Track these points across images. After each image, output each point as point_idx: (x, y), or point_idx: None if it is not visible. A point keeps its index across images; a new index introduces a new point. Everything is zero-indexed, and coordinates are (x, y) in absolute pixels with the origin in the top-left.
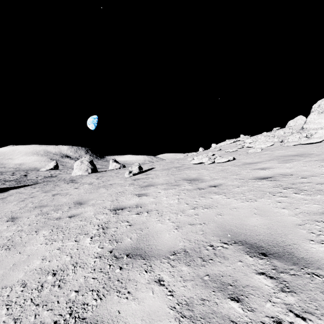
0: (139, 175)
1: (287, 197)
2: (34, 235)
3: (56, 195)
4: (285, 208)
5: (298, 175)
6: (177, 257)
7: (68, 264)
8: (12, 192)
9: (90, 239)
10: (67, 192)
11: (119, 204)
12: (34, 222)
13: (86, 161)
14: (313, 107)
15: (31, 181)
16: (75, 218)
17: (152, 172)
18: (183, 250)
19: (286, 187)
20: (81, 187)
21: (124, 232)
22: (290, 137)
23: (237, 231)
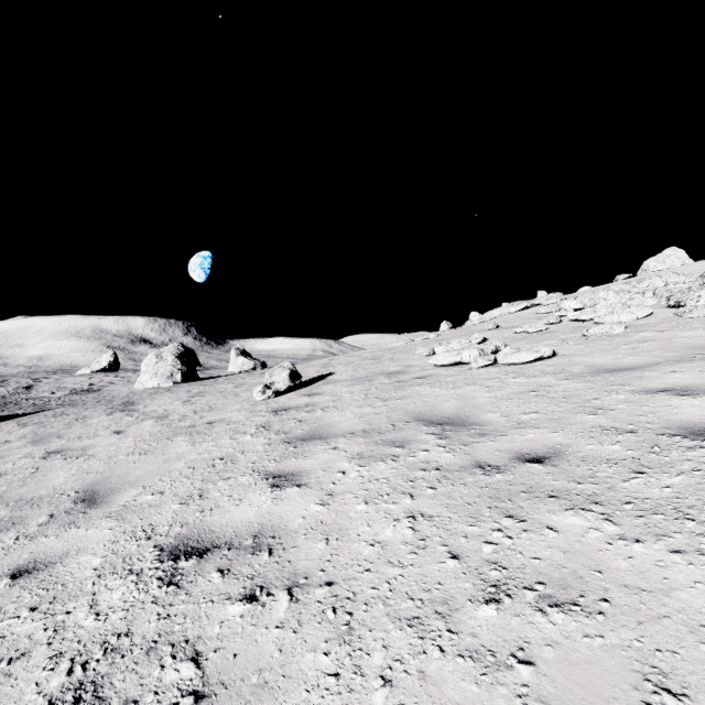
0: (290, 397)
1: None
2: None
3: (52, 457)
4: None
5: None
6: None
7: None
8: None
9: None
10: (86, 446)
11: (202, 520)
12: None
13: (169, 355)
14: None
15: (32, 403)
16: (25, 586)
17: (326, 389)
18: None
19: None
20: (132, 429)
21: None
22: (704, 293)
23: None
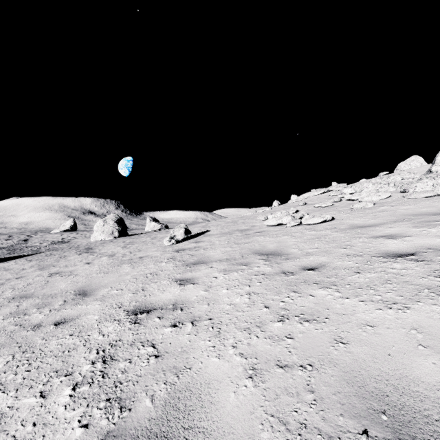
0: (185, 243)
1: None
2: None
3: (54, 275)
4: None
5: None
6: None
7: None
8: None
9: (71, 391)
10: (72, 270)
11: (146, 299)
12: None
13: (111, 220)
14: None
15: (30, 249)
16: (64, 327)
17: (205, 239)
18: None
19: None
20: (96, 261)
21: (141, 375)
22: (418, 184)
23: (400, 403)
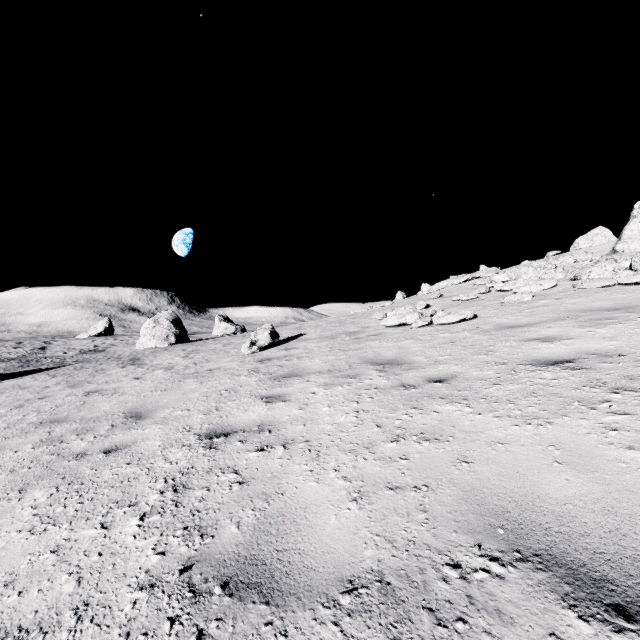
0: (271, 351)
1: (629, 416)
2: (12, 501)
3: (92, 394)
4: (635, 449)
5: (637, 356)
6: (361, 602)
7: (63, 606)
8: (5, 386)
9: (138, 521)
10: (116, 388)
11: (222, 421)
12: (25, 464)
13: (165, 320)
14: (636, 206)
15: (51, 361)
16: (117, 456)
17: (299, 345)
18: (375, 578)
19: (617, 387)
20: (148, 376)
21: (224, 502)
22: (593, 269)
23: (521, 518)
